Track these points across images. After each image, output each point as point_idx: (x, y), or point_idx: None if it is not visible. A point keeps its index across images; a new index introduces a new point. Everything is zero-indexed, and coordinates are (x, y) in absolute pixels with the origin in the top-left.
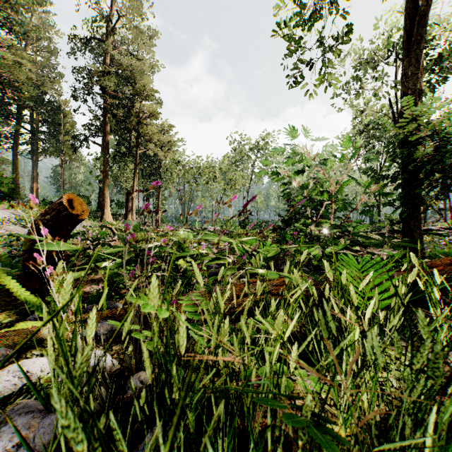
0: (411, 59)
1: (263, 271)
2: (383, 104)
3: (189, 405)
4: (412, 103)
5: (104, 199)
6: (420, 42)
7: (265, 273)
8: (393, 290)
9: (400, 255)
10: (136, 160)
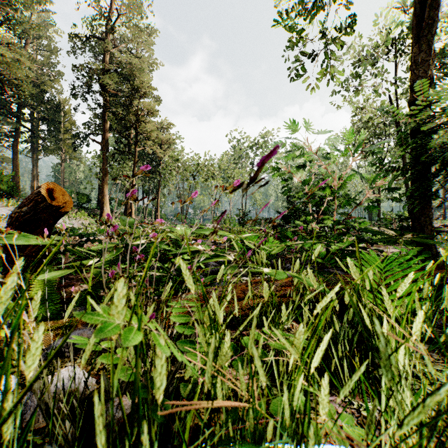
0: (421, 45)
1: (269, 270)
2: (383, 100)
3: (178, 447)
4: (427, 88)
5: (104, 197)
6: (431, 26)
7: (271, 273)
8: (425, 293)
9: (415, 252)
10: (135, 158)
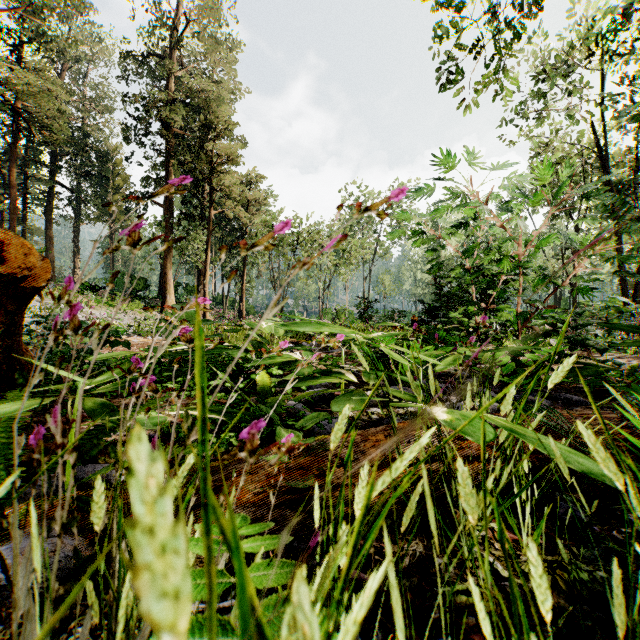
0: None
1: (447, 414)
2: (582, 130)
3: None
4: None
5: (166, 281)
6: None
7: (455, 422)
8: None
9: None
10: (210, 225)
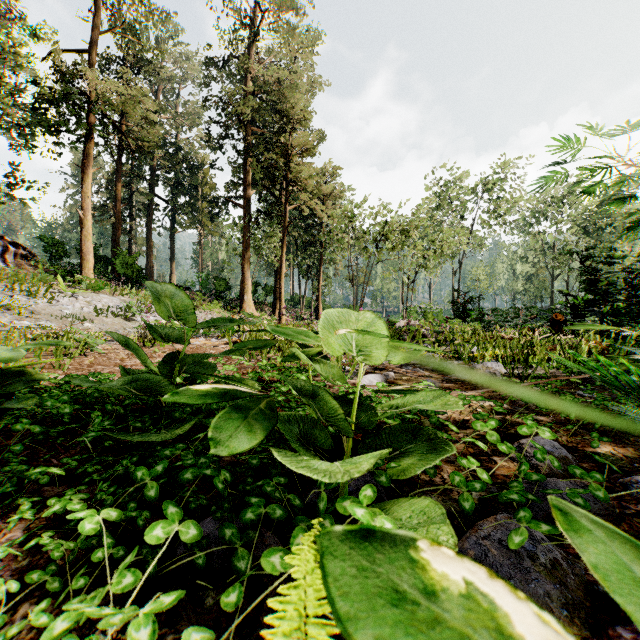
0: None
1: None
2: None
3: None
4: None
5: (244, 281)
6: None
7: None
8: None
9: None
10: (286, 221)
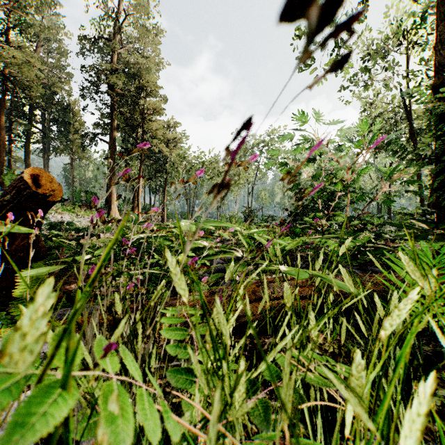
0: None
1: (286, 268)
2: (394, 94)
3: None
4: None
5: (111, 195)
6: None
7: (289, 271)
8: None
9: None
10: (142, 157)
